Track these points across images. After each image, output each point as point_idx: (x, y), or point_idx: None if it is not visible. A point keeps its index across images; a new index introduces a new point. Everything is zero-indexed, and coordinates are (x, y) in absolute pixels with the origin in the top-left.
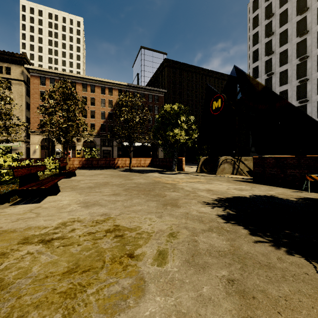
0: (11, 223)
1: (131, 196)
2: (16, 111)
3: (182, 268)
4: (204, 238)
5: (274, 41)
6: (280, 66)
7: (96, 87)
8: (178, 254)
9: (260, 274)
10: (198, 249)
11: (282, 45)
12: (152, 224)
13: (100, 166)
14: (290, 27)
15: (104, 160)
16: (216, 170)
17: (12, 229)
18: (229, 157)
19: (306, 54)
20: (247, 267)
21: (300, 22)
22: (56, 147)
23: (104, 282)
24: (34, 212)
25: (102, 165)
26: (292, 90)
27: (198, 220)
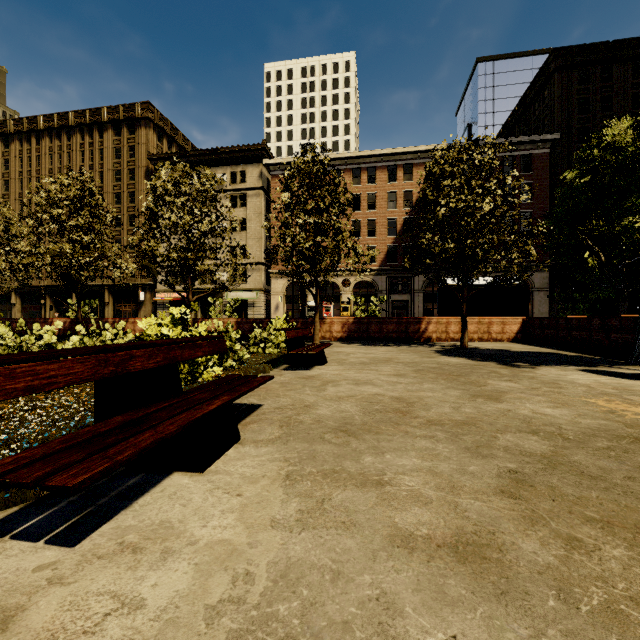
0: None
1: None
2: (252, 241)
3: None
4: None
5: None
6: None
7: (377, 171)
8: None
9: None
10: None
11: None
12: None
13: (385, 337)
14: None
15: (395, 323)
16: None
17: None
18: None
19: None
20: None
21: None
22: (309, 298)
23: None
24: None
25: (389, 335)
26: None
27: None
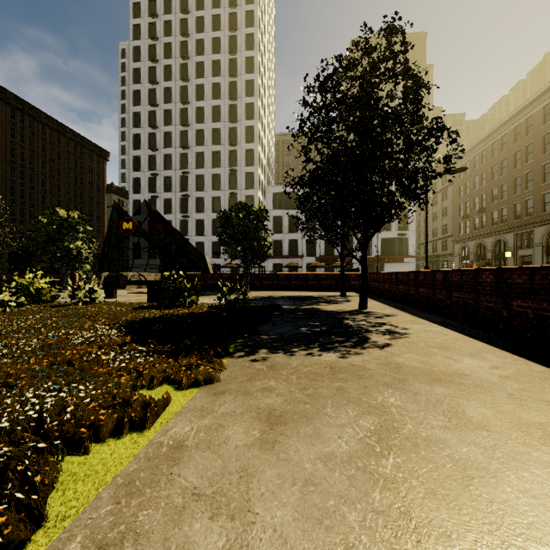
0: None
1: None
2: None
3: None
4: None
5: (158, 137)
6: (165, 169)
7: None
8: None
9: None
10: None
11: (167, 147)
12: None
13: None
14: (175, 132)
15: None
16: (126, 285)
17: None
18: (136, 273)
19: (188, 169)
20: None
21: (183, 133)
22: None
23: None
24: None
25: None
26: (177, 201)
27: None
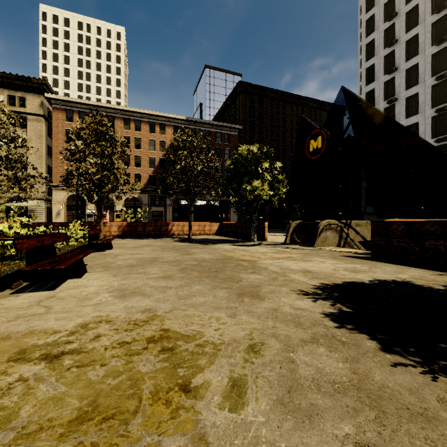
0: (6, 324)
1: (189, 279)
2: (33, 158)
3: (272, 415)
4: (306, 356)
5: (397, 52)
6: (408, 88)
7: (142, 123)
8: (264, 386)
9: (413, 432)
10: (298, 377)
11: (411, 59)
12: (220, 329)
13: (147, 234)
14: (423, 31)
15: (153, 226)
16: (314, 241)
17: (5, 334)
18: (333, 222)
19: (446, 70)
20: (386, 416)
21: (438, 23)
22: (88, 207)
23: (137, 444)
24: (43, 306)
25: (150, 233)
26: (426, 123)
27: (294, 323)
